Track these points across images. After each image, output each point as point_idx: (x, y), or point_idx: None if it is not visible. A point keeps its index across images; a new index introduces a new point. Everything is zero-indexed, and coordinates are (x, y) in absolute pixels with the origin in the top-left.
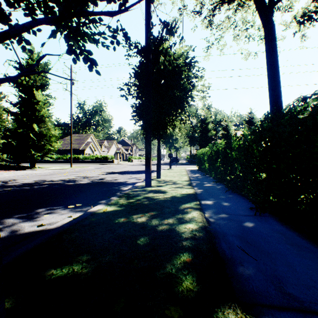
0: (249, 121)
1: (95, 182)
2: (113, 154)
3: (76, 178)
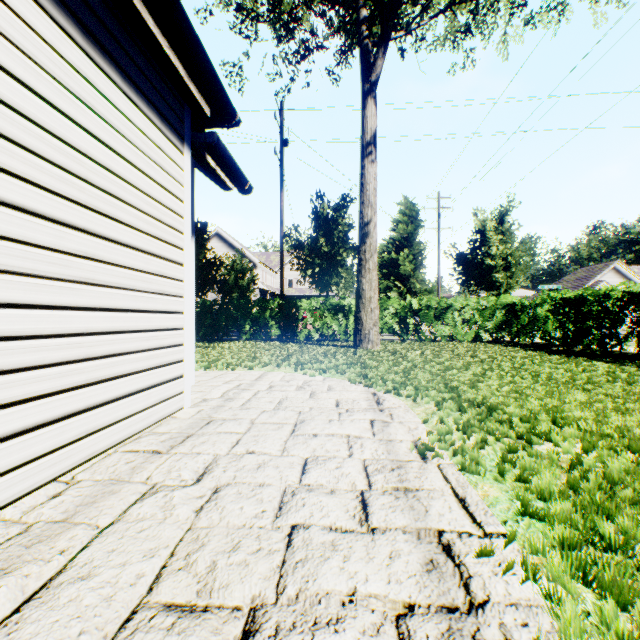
0: None
1: None
2: None
3: None
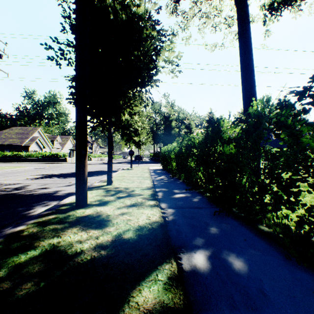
0: (209, 121)
1: None
2: (69, 152)
3: None
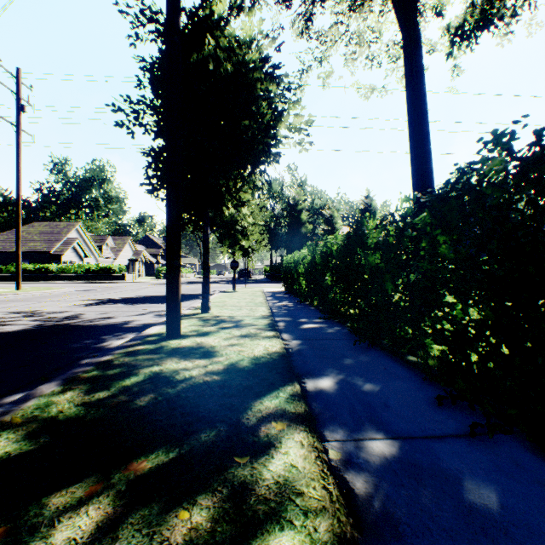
0: (365, 211)
1: (44, 327)
2: (126, 264)
3: (3, 318)
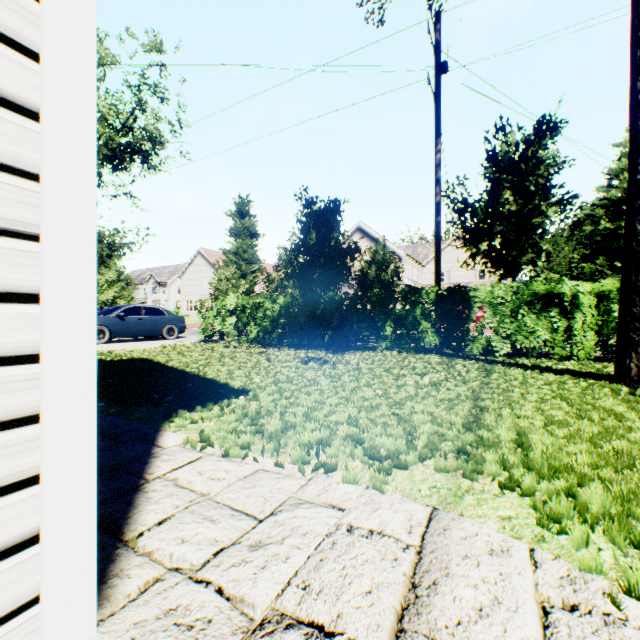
0: None
1: None
2: None
3: None
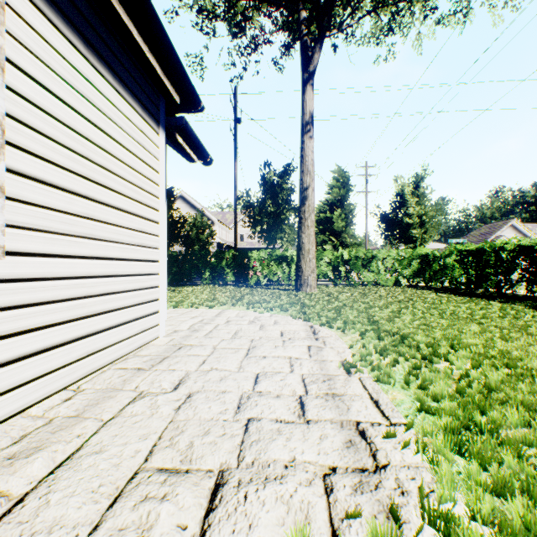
0: None
1: None
2: None
3: None
